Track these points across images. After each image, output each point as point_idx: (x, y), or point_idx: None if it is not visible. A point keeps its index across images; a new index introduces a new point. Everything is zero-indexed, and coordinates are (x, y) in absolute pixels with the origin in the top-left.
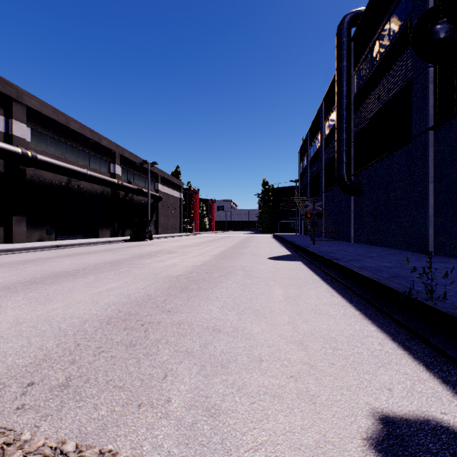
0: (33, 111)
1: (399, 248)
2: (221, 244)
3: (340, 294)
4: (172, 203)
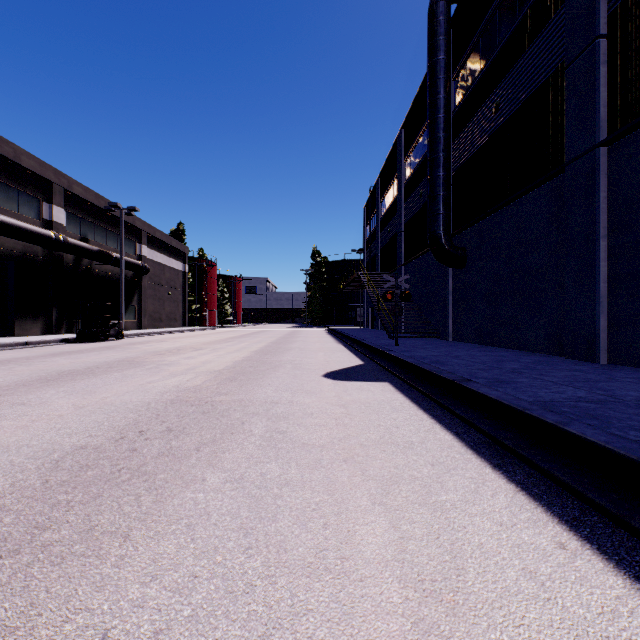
0: None
1: (536, 351)
2: (243, 346)
3: (578, 534)
4: (169, 279)
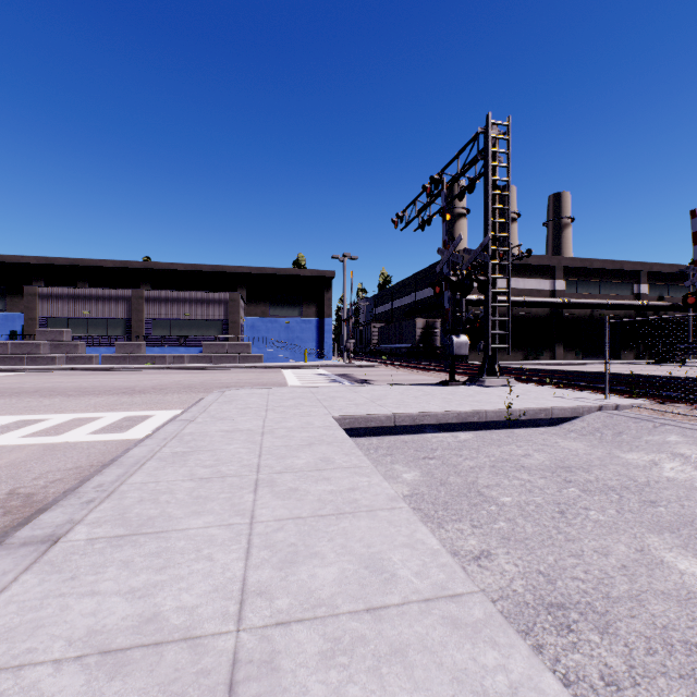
0: (566, 268)
1: None
2: None
3: None
4: None
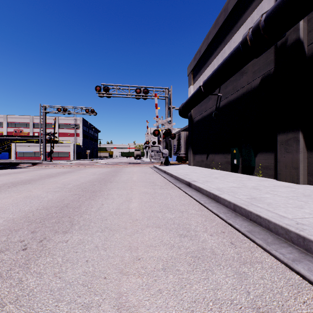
0: None
1: None
2: None
3: None
4: None
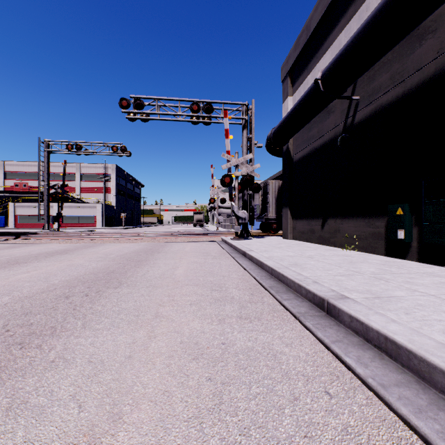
0: None
1: None
2: None
3: None
4: None
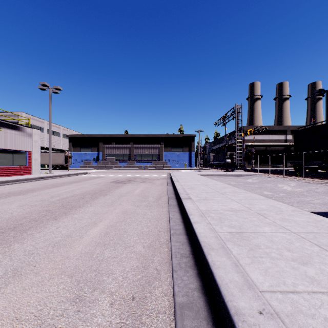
0: (292, 130)
1: None
2: None
3: None
4: None
